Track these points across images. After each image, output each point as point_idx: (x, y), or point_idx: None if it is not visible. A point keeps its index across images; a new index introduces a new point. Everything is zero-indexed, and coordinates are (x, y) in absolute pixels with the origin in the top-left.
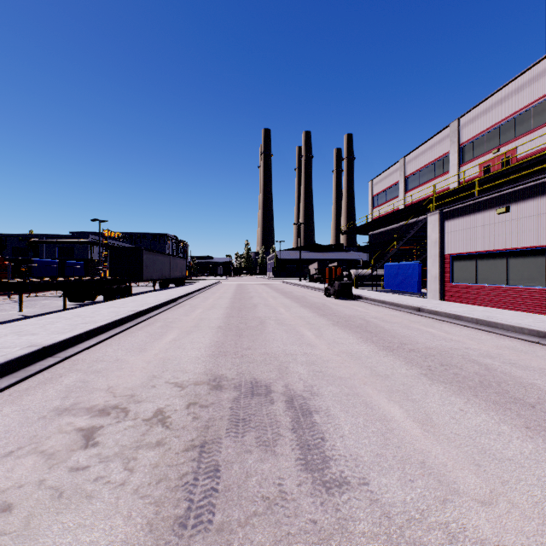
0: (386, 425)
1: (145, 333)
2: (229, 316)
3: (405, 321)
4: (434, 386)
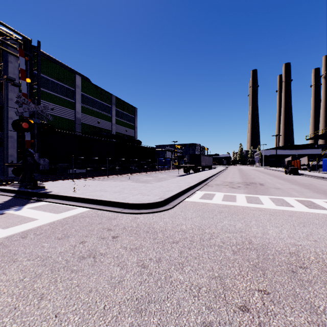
0: (274, 185)
1: (222, 178)
2: (242, 177)
3: (309, 180)
4: (291, 184)
